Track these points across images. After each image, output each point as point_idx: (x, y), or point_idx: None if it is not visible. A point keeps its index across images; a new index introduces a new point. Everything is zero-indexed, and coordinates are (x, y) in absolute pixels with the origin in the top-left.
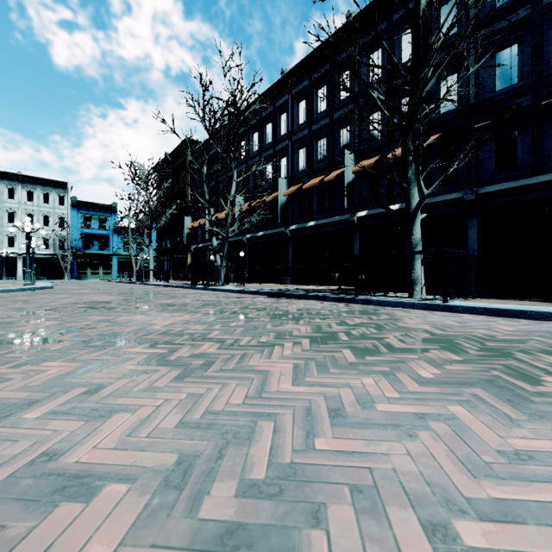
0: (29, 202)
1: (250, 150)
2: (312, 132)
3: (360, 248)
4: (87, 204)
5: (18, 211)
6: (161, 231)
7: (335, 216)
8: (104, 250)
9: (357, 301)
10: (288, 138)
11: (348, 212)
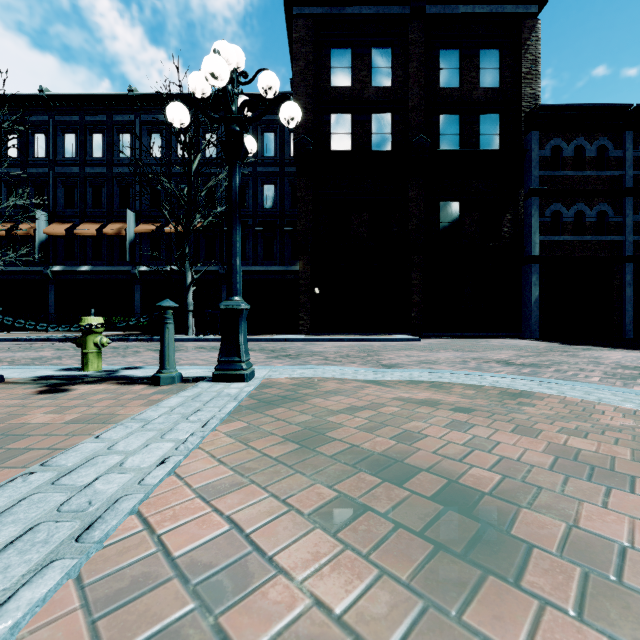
0: None
1: None
2: (85, 174)
3: (141, 298)
4: None
5: None
6: None
7: (115, 265)
8: None
9: (154, 340)
10: (49, 166)
11: (129, 264)
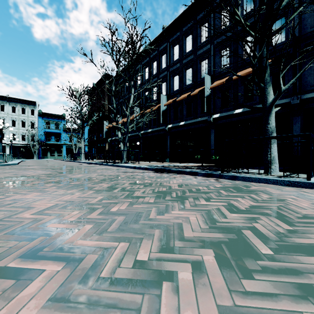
0: (13, 113)
1: (143, 79)
2: (182, 65)
3: (214, 139)
4: (48, 114)
5: (6, 118)
6: (91, 130)
7: (198, 118)
8: (58, 141)
9: (224, 176)
10: (167, 69)
11: (206, 115)
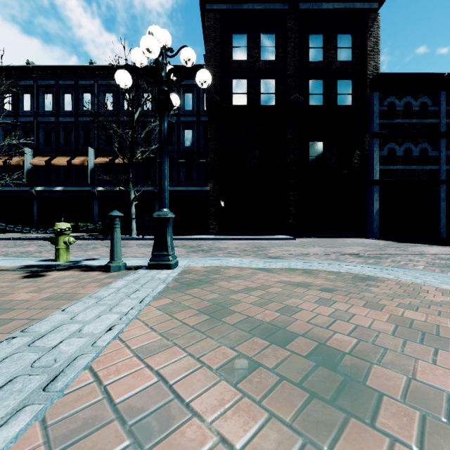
0: None
1: None
2: (59, 122)
3: (98, 210)
4: None
5: None
6: None
7: (80, 186)
8: None
9: (107, 239)
10: (33, 116)
11: (90, 185)
